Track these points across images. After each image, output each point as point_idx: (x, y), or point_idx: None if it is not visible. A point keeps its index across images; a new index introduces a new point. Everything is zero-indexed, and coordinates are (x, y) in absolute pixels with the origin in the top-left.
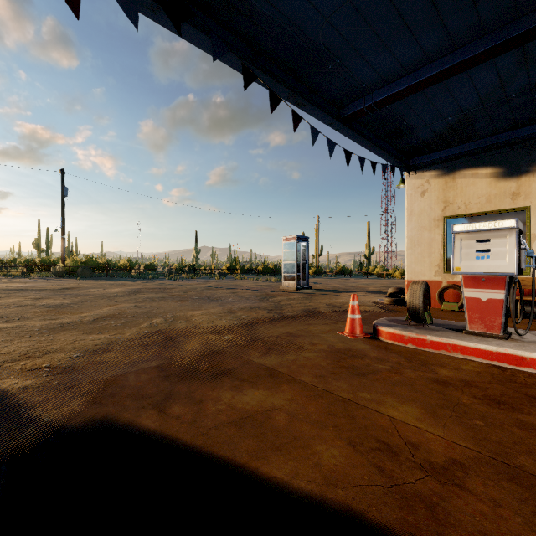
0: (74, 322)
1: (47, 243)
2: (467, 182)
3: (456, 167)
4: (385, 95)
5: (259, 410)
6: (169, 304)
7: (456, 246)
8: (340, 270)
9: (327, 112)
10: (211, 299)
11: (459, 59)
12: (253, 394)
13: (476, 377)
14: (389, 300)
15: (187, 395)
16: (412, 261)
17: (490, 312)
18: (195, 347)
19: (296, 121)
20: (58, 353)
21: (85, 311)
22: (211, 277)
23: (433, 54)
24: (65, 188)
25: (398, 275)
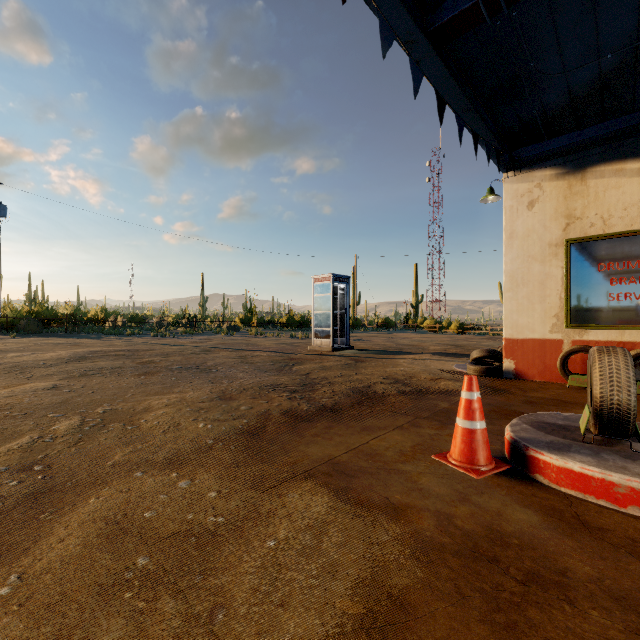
0: None
1: None
2: (606, 185)
3: (588, 160)
4: None
5: None
6: (122, 381)
7: None
8: (383, 323)
9: (405, 6)
10: (201, 369)
11: None
12: None
13: None
14: (477, 369)
15: None
16: (513, 309)
17: None
18: (77, 539)
19: None
20: None
21: None
22: (216, 332)
23: None
24: (2, 206)
25: (453, 329)
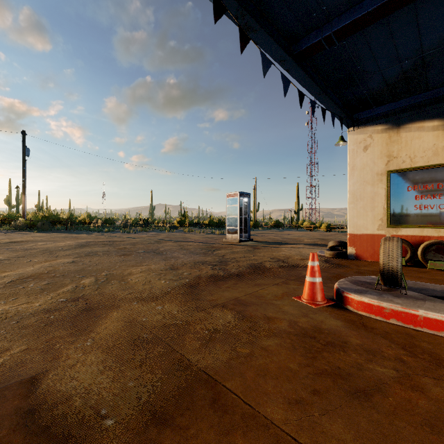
0: None
1: (17, 200)
2: (412, 136)
3: (401, 120)
4: (348, 21)
5: None
6: (111, 259)
7: None
8: (274, 224)
9: (279, 44)
10: (156, 252)
11: None
12: None
13: None
14: (331, 253)
15: None
16: (354, 215)
17: None
18: (114, 327)
19: (245, 41)
20: None
21: (11, 269)
22: (162, 230)
23: None
24: (27, 149)
25: (323, 228)
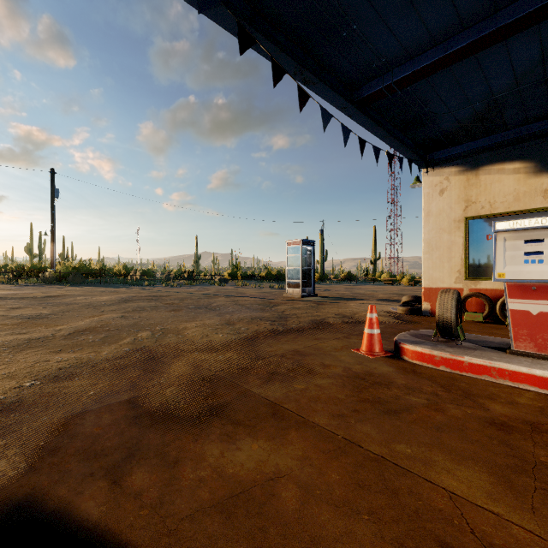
0: (44, 338)
1: (40, 248)
2: (492, 179)
3: (480, 162)
4: (408, 72)
5: (257, 480)
6: (161, 314)
7: (498, 248)
8: (345, 277)
9: (339, 93)
10: (208, 308)
11: (500, 22)
12: (250, 447)
13: (542, 416)
14: (403, 309)
15: (158, 450)
16: (429, 267)
17: (542, 328)
18: (182, 370)
19: (304, 99)
20: (8, 380)
21: (62, 324)
22: (211, 284)
23: (468, 18)
24: (56, 189)
25: (405, 282)
